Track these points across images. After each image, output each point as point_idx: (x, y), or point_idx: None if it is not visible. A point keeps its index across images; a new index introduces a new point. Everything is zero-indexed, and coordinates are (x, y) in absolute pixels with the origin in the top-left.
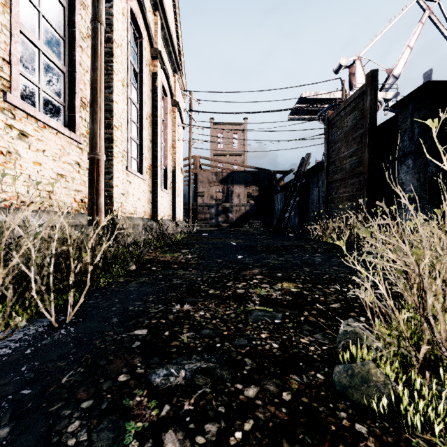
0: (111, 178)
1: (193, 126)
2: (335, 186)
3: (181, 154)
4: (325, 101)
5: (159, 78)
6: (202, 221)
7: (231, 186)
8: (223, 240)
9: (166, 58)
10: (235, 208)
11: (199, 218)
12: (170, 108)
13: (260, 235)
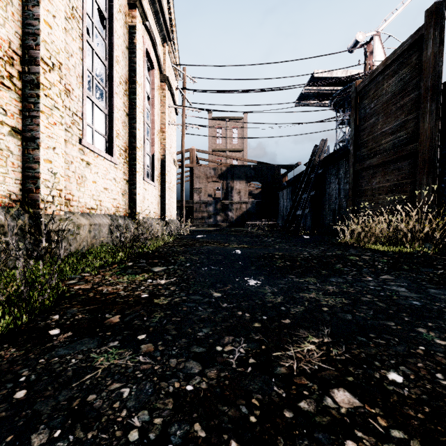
0: (36, 147)
1: (186, 108)
2: (367, 174)
3: (173, 143)
4: (339, 82)
5: (140, 35)
6: (199, 220)
7: (231, 182)
8: (223, 245)
9: (152, 18)
10: (235, 206)
11: (195, 217)
12: (159, 84)
13: (268, 237)
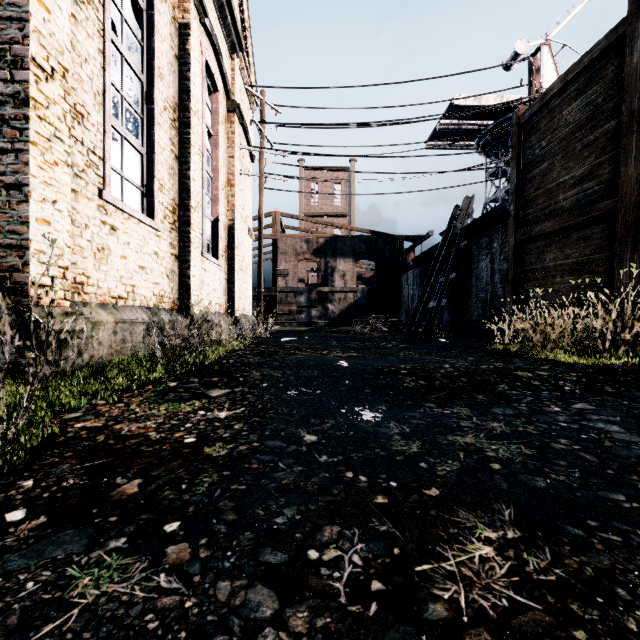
0: (23, 199)
1: (266, 151)
2: (536, 247)
3: (247, 203)
4: (490, 114)
5: (195, 38)
6: (286, 315)
7: (332, 260)
8: (320, 353)
9: (214, 16)
10: (338, 295)
11: (280, 312)
12: (225, 115)
13: (387, 341)
